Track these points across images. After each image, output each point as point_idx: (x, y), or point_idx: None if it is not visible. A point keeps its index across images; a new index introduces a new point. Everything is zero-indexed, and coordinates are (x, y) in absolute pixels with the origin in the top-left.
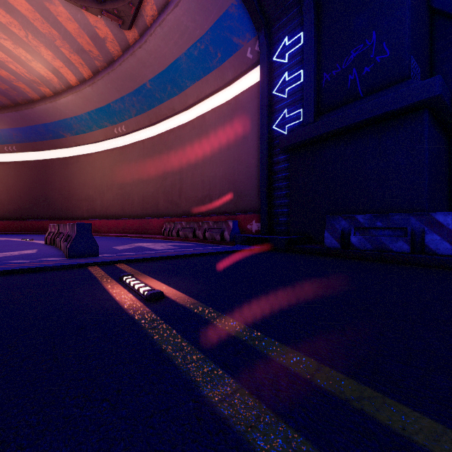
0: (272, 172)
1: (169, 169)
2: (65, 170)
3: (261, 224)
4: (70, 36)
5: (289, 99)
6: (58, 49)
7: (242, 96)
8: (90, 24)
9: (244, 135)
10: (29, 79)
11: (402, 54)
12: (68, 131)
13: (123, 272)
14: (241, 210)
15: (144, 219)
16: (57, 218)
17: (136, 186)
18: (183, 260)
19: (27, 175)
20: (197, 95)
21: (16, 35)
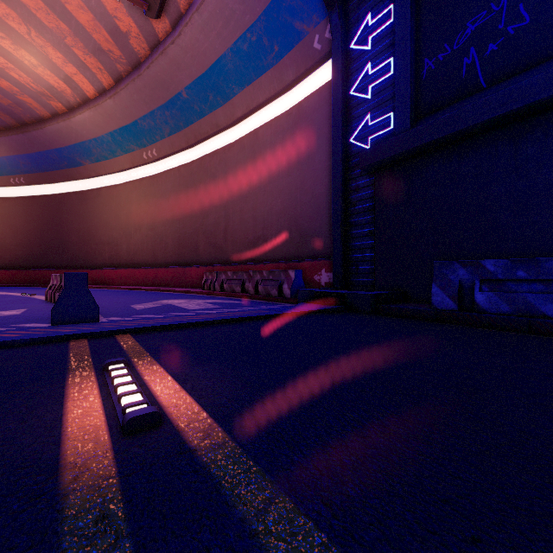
0: (348, 203)
1: (211, 203)
2: (83, 207)
3: (334, 274)
4: (83, 31)
5: (374, 100)
6: (69, 50)
7: (307, 102)
8: (107, 13)
9: (310, 155)
10: (36, 91)
11: (552, 18)
12: (87, 158)
13: (119, 352)
14: (306, 255)
15: (180, 268)
16: (74, 267)
17: (170, 226)
18: (221, 328)
19: (37, 213)
20: (247, 105)
21: (16, 32)
